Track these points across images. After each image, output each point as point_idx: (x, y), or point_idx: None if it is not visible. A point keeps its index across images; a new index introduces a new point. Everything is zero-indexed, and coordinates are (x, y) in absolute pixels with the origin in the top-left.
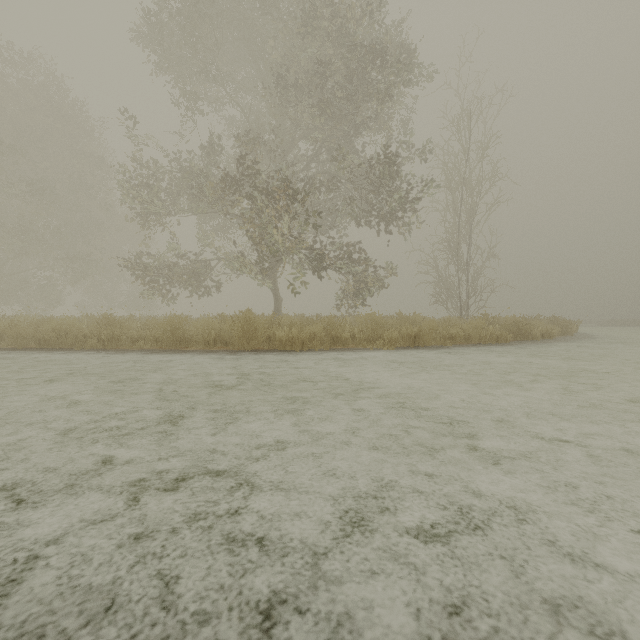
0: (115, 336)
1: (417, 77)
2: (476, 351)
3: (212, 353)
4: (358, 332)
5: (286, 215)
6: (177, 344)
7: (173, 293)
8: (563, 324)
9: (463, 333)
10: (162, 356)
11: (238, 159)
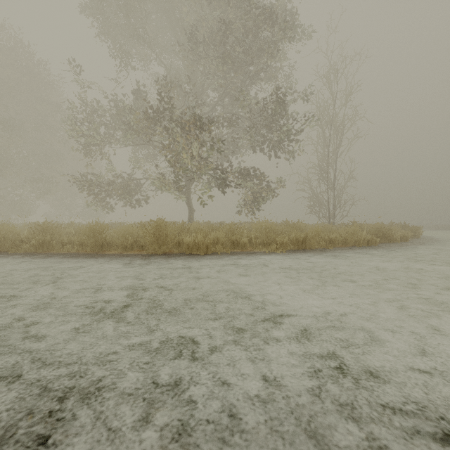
0: (46, 241)
1: (298, 39)
2: (356, 254)
3: (126, 257)
4: (254, 237)
5: (196, 142)
6: (99, 248)
7: (111, 205)
8: (412, 229)
9: (341, 238)
10: (79, 260)
11: (157, 98)
